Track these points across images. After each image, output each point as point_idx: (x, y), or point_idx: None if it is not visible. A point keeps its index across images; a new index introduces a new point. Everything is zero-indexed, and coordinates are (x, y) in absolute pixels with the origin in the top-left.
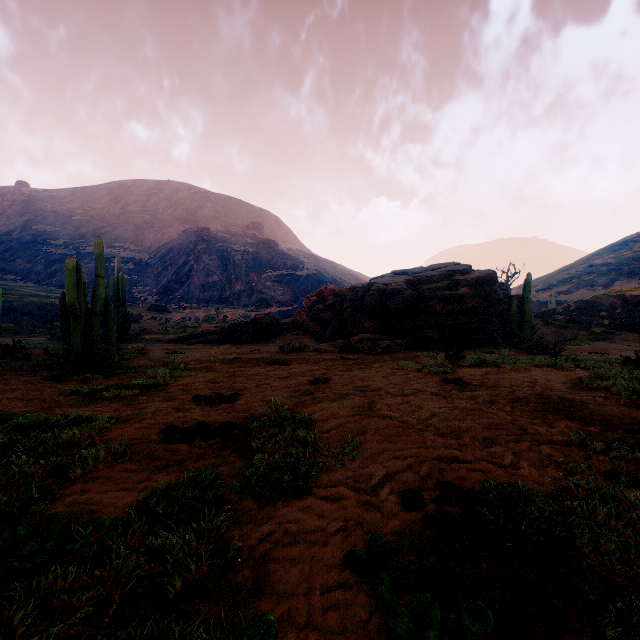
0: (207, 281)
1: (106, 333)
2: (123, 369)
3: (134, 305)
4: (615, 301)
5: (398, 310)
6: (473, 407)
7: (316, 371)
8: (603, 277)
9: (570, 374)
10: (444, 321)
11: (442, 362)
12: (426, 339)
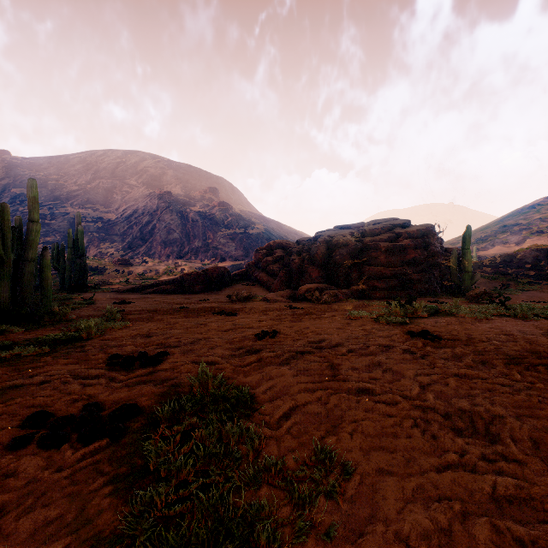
0: (168, 238)
1: (40, 281)
2: (54, 320)
3: (101, 259)
4: (538, 254)
5: (344, 261)
6: (470, 373)
7: (264, 322)
8: (516, 235)
9: (538, 324)
10: (388, 271)
11: (397, 311)
12: (371, 288)
